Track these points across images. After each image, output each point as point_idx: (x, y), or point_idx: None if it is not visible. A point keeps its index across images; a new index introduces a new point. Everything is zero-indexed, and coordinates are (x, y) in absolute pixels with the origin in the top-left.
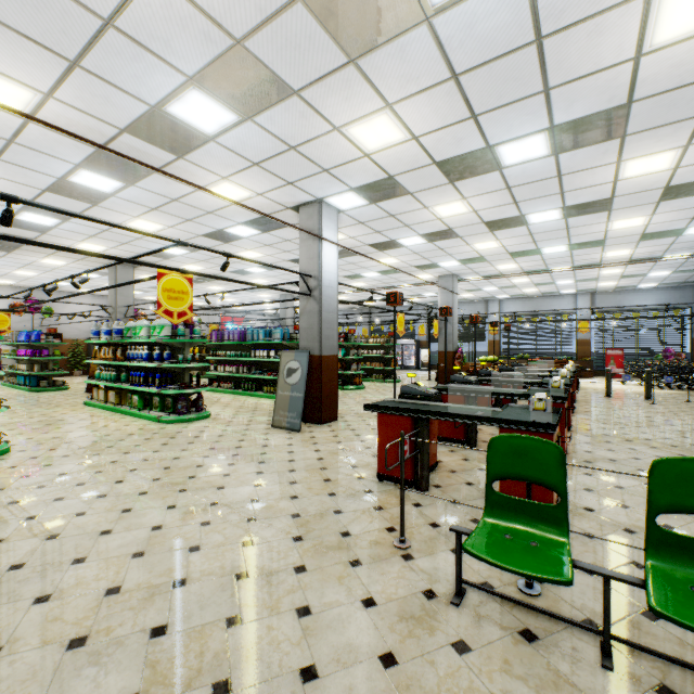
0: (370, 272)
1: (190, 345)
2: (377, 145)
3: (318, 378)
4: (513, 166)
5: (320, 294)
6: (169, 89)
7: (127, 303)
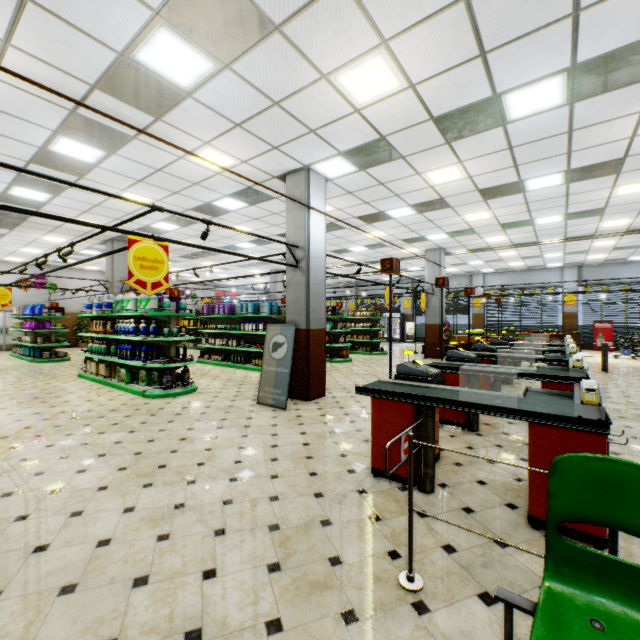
0: (357, 247)
1: (176, 318)
2: (369, 97)
3: (305, 353)
4: (519, 120)
5: (307, 265)
6: (135, 29)
7: (123, 278)
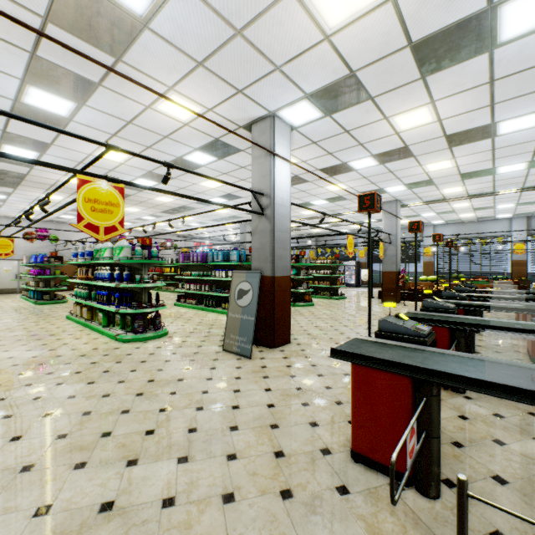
0: (318, 200)
1: (148, 265)
2: (341, 18)
3: (270, 300)
4: (511, 42)
5: (272, 212)
6: None
7: None
